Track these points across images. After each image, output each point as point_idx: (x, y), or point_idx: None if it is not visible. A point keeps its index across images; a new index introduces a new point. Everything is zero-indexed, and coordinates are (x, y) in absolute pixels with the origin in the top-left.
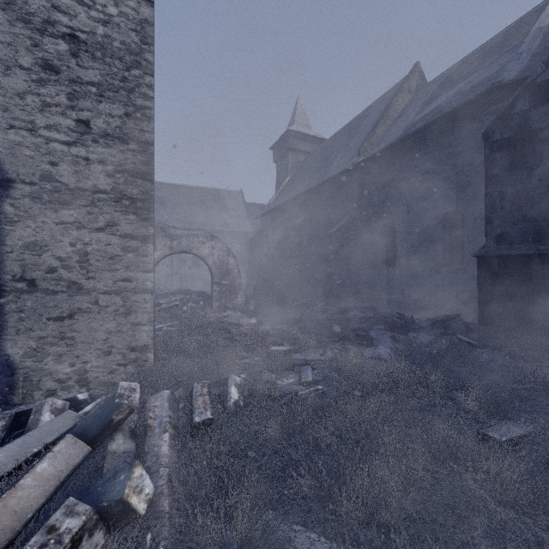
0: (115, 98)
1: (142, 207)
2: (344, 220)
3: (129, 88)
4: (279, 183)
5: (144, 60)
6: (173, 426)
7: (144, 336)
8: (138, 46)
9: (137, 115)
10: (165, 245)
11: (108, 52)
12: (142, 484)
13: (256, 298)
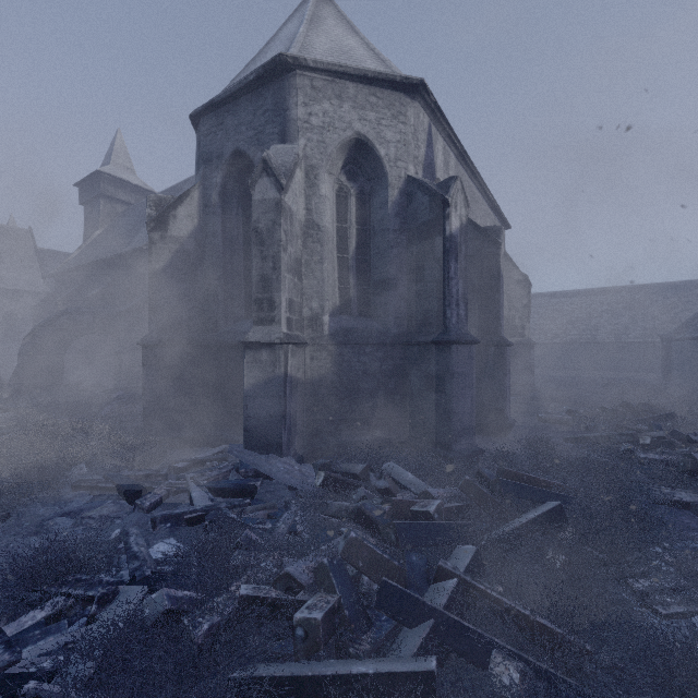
0: None
1: None
2: (138, 299)
3: None
4: (88, 233)
5: None
6: None
7: None
8: None
9: None
10: None
11: None
12: None
13: (13, 384)
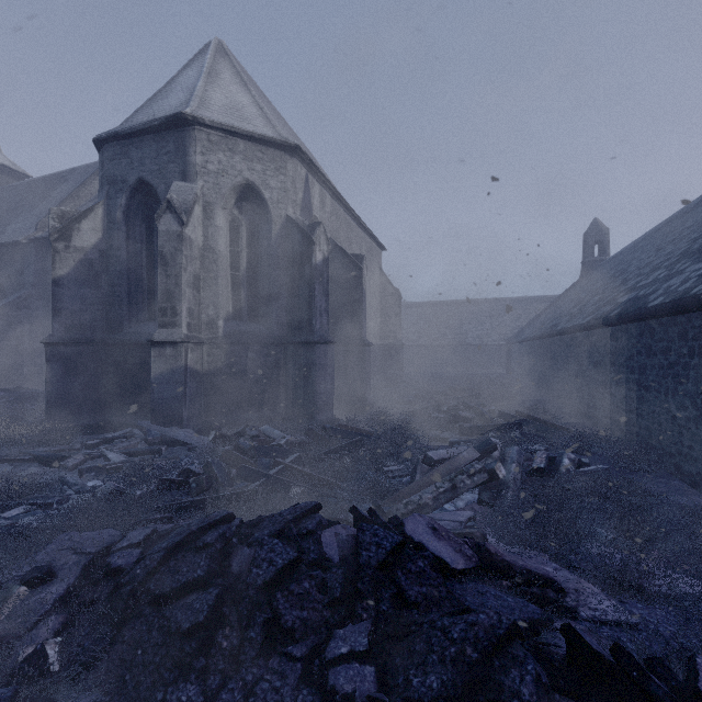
0: None
1: None
2: (15, 295)
3: None
4: None
5: None
6: None
7: None
8: None
9: None
10: None
11: None
12: None
13: None
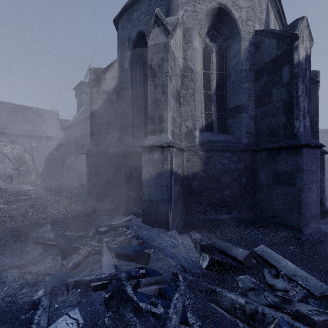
0: None
1: None
2: None
3: None
4: (78, 110)
5: None
6: None
7: None
8: None
9: None
10: None
11: None
12: None
13: (42, 177)
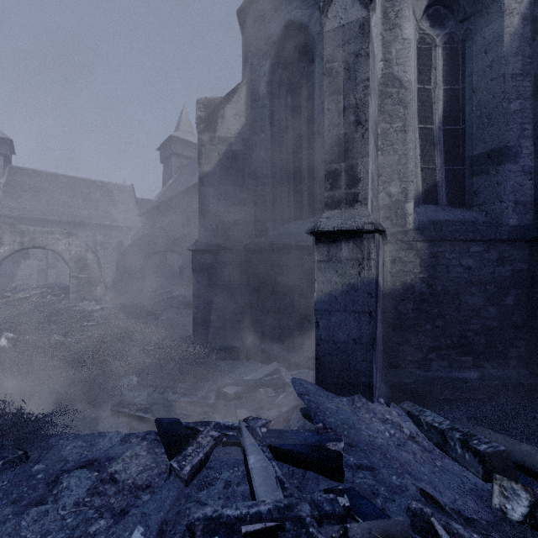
0: None
1: None
2: (195, 224)
3: None
4: (165, 183)
5: None
6: None
7: None
8: None
9: None
10: (14, 241)
11: None
12: None
13: (113, 290)
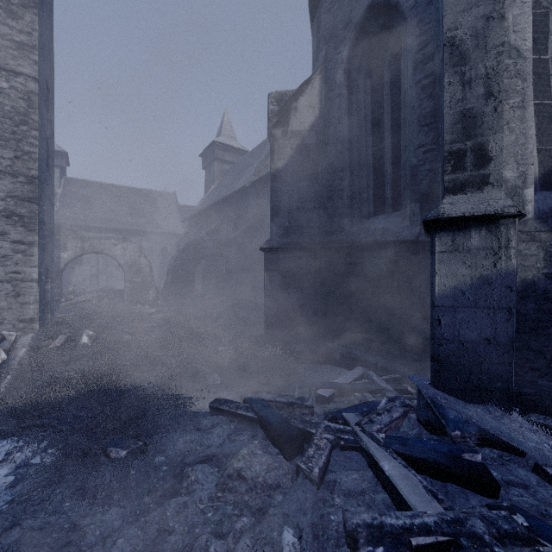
0: (6, 145)
1: (29, 221)
2: (242, 228)
3: (18, 139)
4: (207, 189)
5: (31, 119)
6: (31, 347)
7: (31, 312)
8: (26, 110)
9: (25, 157)
10: (76, 246)
11: (1, 114)
12: (0, 354)
13: (164, 294)
